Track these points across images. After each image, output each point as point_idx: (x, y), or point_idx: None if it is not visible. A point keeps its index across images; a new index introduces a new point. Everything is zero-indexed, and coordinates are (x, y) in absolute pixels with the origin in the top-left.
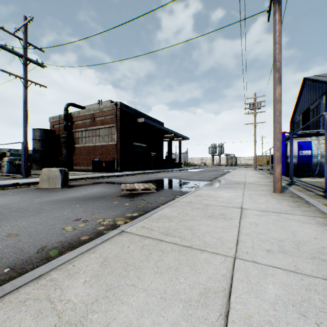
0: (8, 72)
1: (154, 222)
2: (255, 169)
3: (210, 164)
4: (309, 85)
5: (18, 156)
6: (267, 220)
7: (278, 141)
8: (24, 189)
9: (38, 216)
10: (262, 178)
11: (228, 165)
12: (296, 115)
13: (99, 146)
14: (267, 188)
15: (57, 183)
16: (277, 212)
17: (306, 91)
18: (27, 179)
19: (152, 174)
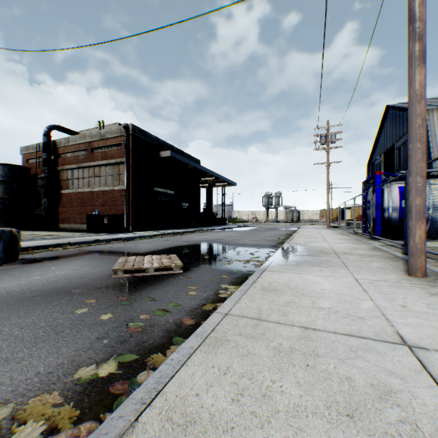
0: None
1: None
2: (328, 227)
3: (264, 220)
4: (394, 115)
5: None
6: None
7: (420, 176)
8: None
9: None
10: (353, 242)
11: (287, 222)
12: (375, 155)
13: (99, 192)
14: (386, 265)
15: None
16: None
17: (390, 124)
18: None
19: (182, 236)
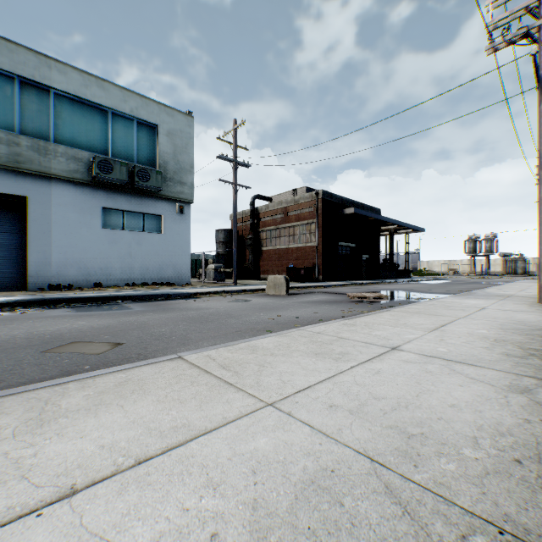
0: (224, 181)
1: (407, 309)
2: None
3: (466, 273)
4: None
5: (195, 262)
6: (498, 313)
7: None
8: (255, 295)
9: (309, 308)
10: None
11: (505, 275)
12: None
13: (293, 248)
14: (536, 300)
15: (282, 290)
16: (516, 311)
17: None
18: (241, 286)
19: (368, 286)
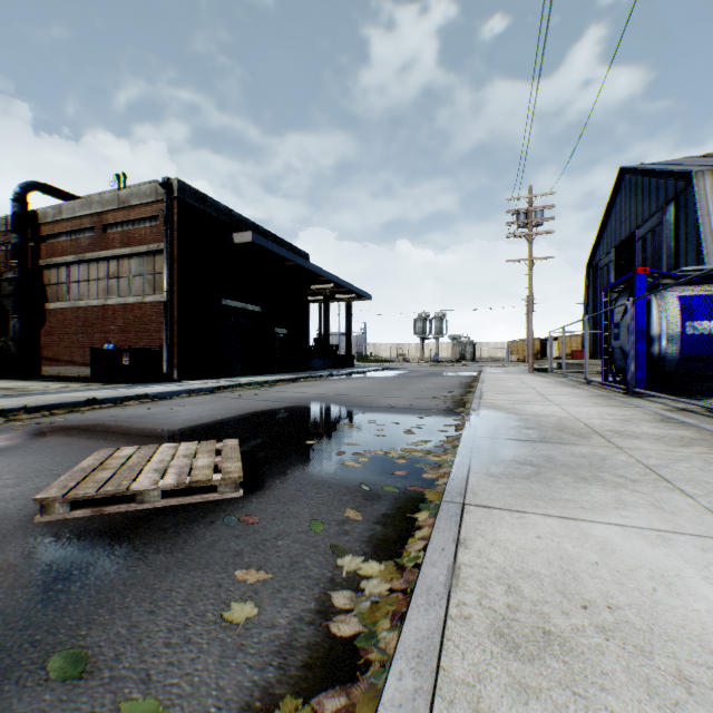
0: None
1: None
2: (531, 370)
3: (417, 359)
4: (634, 183)
5: None
6: None
7: None
8: None
9: None
10: (605, 403)
11: (456, 361)
12: (600, 251)
13: (118, 307)
14: None
15: None
16: None
17: (627, 198)
18: None
19: (272, 389)
